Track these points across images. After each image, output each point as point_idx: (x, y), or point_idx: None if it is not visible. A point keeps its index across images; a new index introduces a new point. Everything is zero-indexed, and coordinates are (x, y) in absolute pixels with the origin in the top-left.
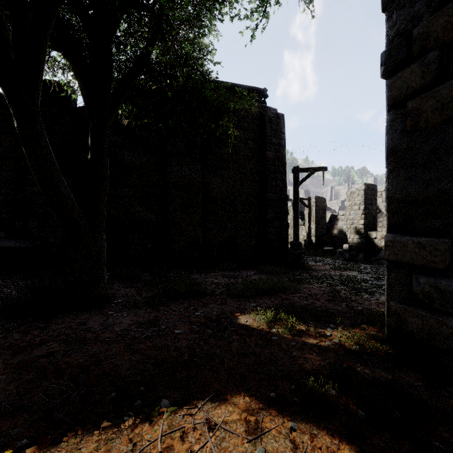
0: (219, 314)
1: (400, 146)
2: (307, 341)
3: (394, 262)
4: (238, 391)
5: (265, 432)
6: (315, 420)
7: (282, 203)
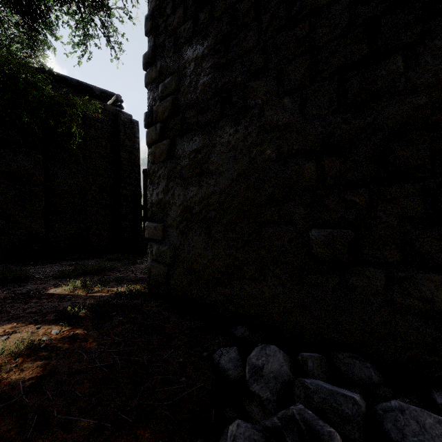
0: (30, 290)
1: (151, 171)
2: (96, 295)
3: (149, 239)
4: (11, 323)
5: (15, 332)
6: (58, 323)
7: (136, 199)
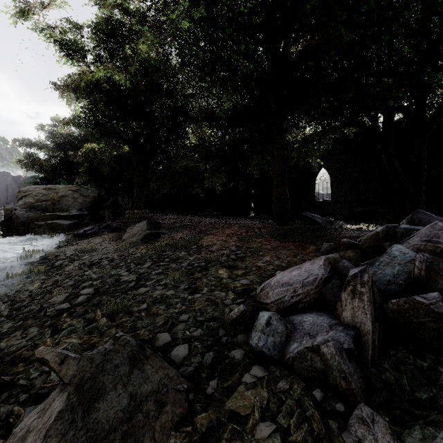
0: None
1: None
2: None
3: None
4: None
5: None
6: None
7: None
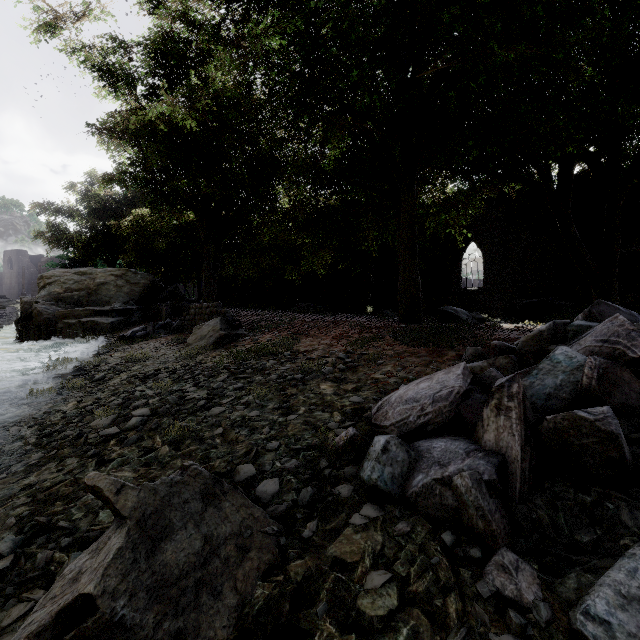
0: None
1: None
2: None
3: None
4: None
5: None
6: None
7: None
